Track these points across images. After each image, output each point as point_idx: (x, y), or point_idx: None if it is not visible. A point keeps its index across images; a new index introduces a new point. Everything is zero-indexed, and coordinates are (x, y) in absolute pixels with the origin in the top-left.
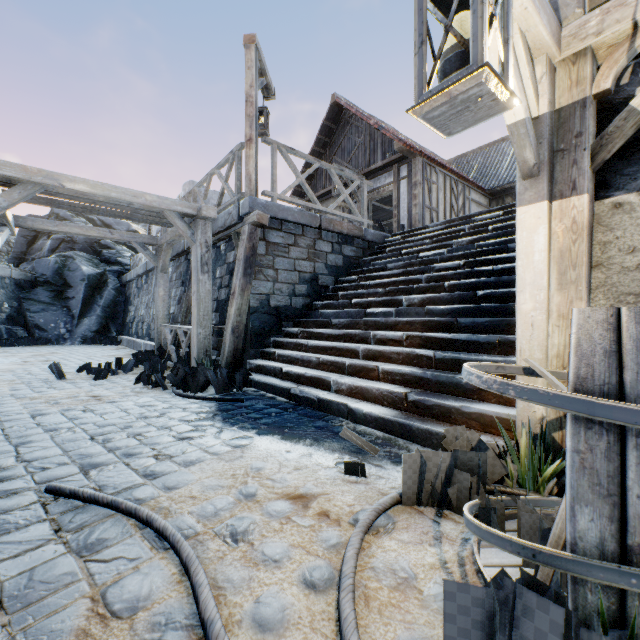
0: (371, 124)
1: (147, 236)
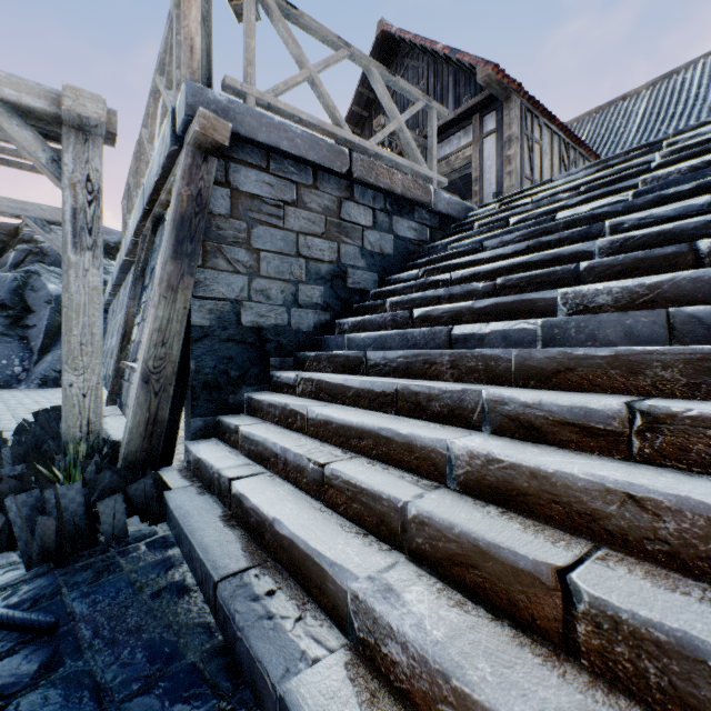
0: (438, 49)
1: (51, 208)
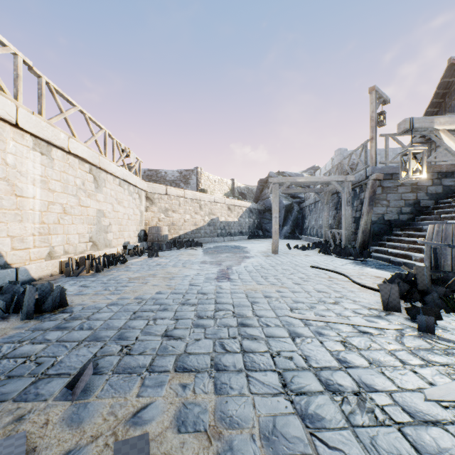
0: None
1: (319, 188)
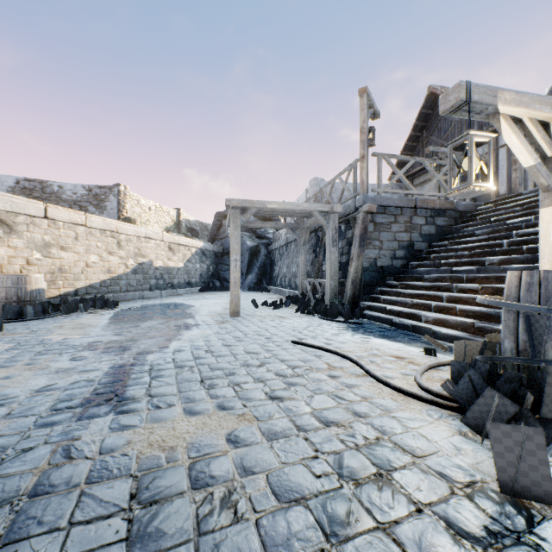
0: None
1: (295, 223)
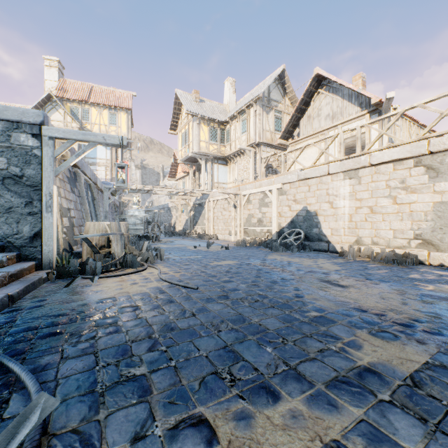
0: None
1: None
